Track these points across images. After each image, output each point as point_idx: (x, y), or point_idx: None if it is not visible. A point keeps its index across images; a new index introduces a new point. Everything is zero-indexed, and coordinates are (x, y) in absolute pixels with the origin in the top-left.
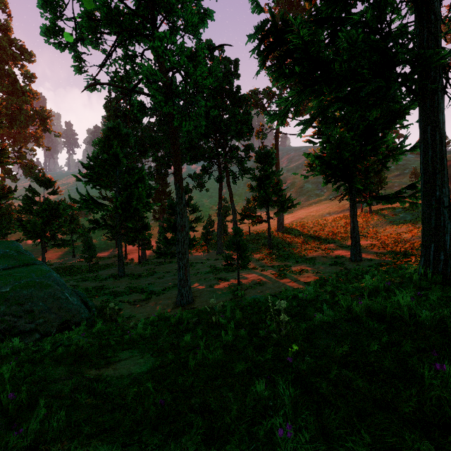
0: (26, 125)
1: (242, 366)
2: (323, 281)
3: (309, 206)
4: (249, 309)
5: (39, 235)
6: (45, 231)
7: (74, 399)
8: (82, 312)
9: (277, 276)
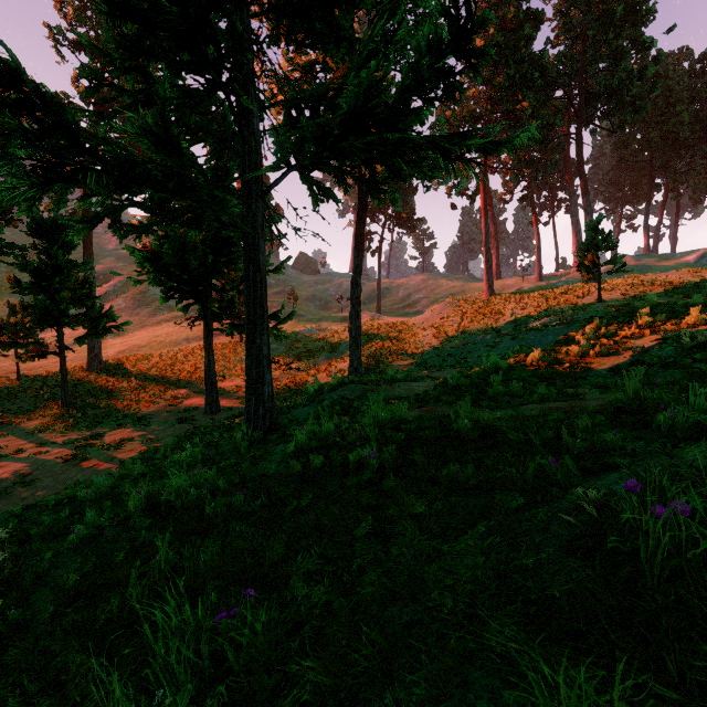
0: None
1: None
2: (152, 454)
3: (156, 325)
4: None
5: None
6: None
7: None
8: None
9: (70, 460)
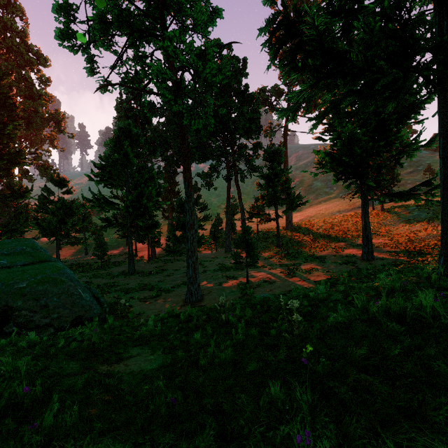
0: (42, 127)
1: (253, 366)
2: (334, 280)
3: (318, 204)
4: (259, 308)
5: (54, 233)
6: (59, 229)
7: (86, 394)
8: (95, 308)
9: (287, 275)
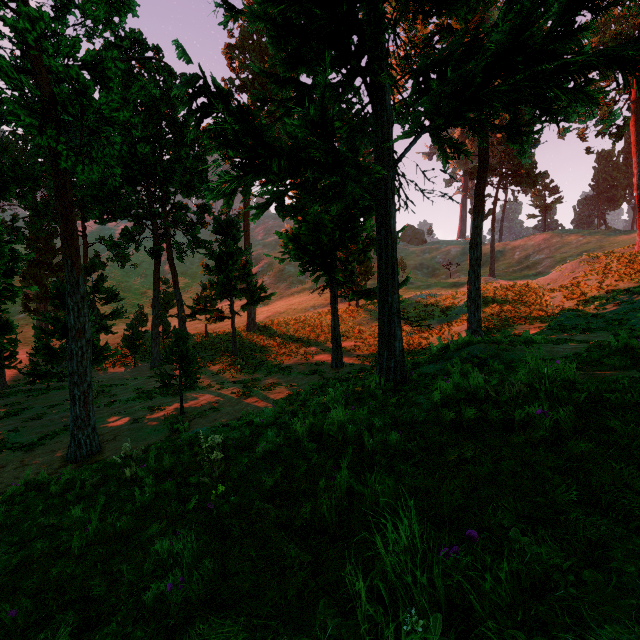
0: None
1: (153, 528)
2: (296, 397)
3: (290, 296)
4: (188, 449)
5: None
6: None
7: None
8: None
9: (241, 395)
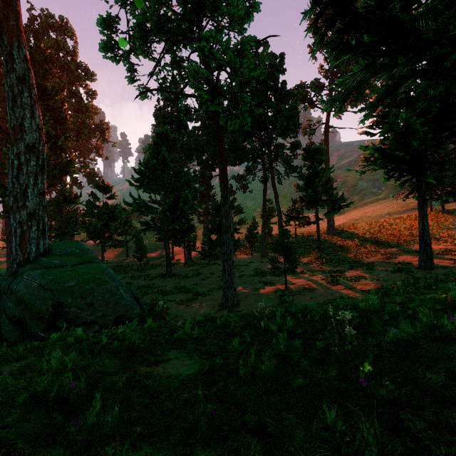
0: (89, 137)
1: (300, 381)
2: (386, 290)
3: (363, 206)
4: (301, 317)
5: (99, 236)
6: (104, 232)
7: (127, 394)
8: (135, 308)
9: (329, 282)
